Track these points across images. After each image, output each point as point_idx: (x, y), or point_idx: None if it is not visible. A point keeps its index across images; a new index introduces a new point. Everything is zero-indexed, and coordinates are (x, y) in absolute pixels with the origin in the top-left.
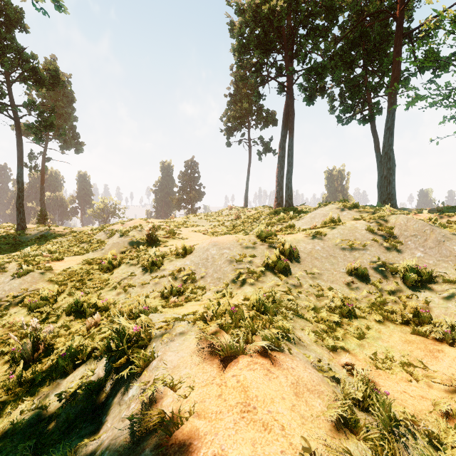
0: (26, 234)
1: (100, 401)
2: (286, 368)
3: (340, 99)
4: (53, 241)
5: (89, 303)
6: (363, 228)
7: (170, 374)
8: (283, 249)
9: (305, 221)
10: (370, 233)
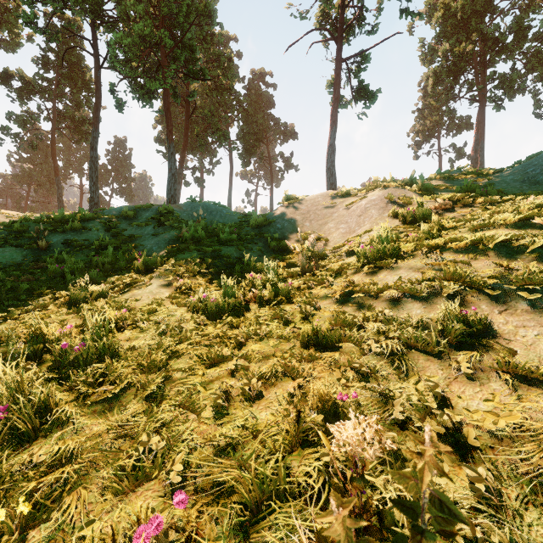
0: None
1: None
2: None
3: None
4: None
5: None
6: None
7: None
8: None
9: None
10: None
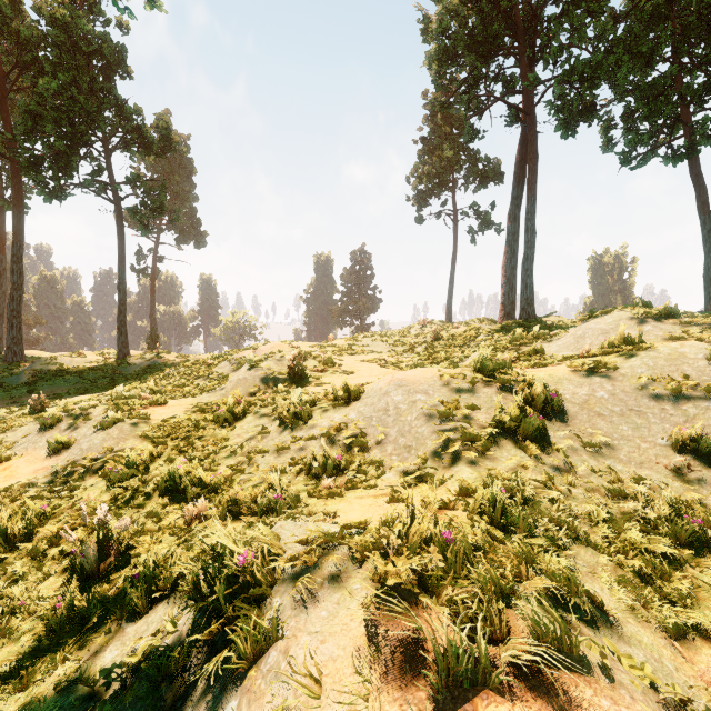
0: (128, 365)
1: (173, 704)
2: None
3: (625, 123)
4: (160, 375)
5: (193, 479)
6: (698, 355)
7: (301, 710)
8: (531, 394)
9: (564, 342)
10: None
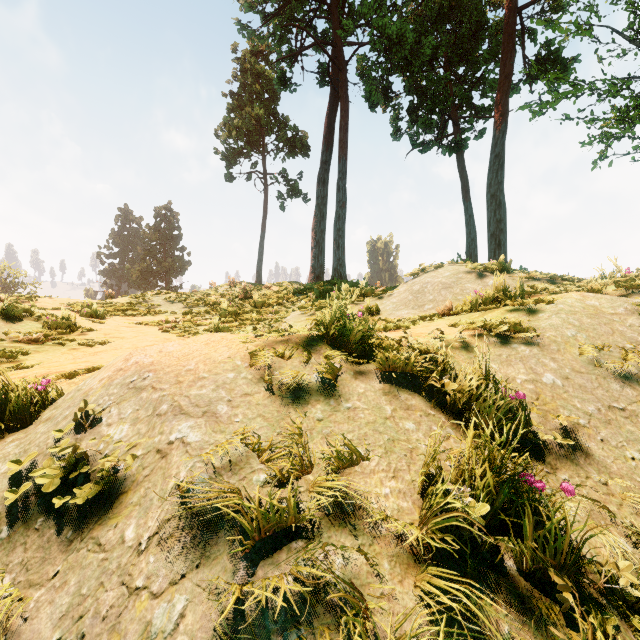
0: None
1: None
2: None
3: (411, 117)
4: None
5: None
6: (619, 310)
7: None
8: (454, 391)
9: (399, 299)
10: None
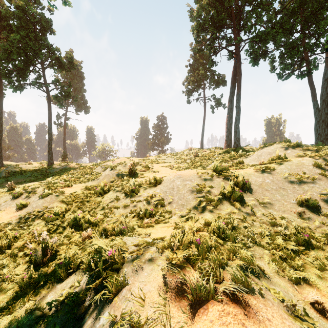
0: (53, 168)
1: (79, 315)
2: (261, 321)
3: (280, 60)
4: (68, 173)
5: (85, 220)
6: (309, 164)
7: (136, 312)
8: (237, 181)
9: (252, 158)
10: (317, 168)
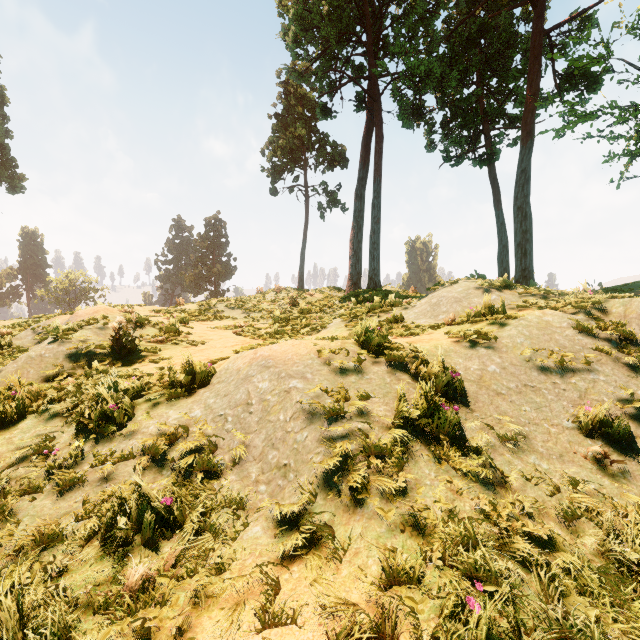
0: None
1: None
2: None
3: (444, 130)
4: None
5: None
6: (563, 324)
7: None
8: (426, 373)
9: (420, 310)
10: (583, 334)
